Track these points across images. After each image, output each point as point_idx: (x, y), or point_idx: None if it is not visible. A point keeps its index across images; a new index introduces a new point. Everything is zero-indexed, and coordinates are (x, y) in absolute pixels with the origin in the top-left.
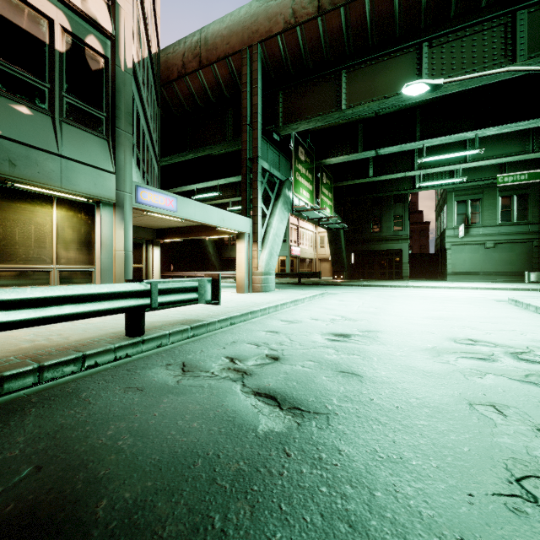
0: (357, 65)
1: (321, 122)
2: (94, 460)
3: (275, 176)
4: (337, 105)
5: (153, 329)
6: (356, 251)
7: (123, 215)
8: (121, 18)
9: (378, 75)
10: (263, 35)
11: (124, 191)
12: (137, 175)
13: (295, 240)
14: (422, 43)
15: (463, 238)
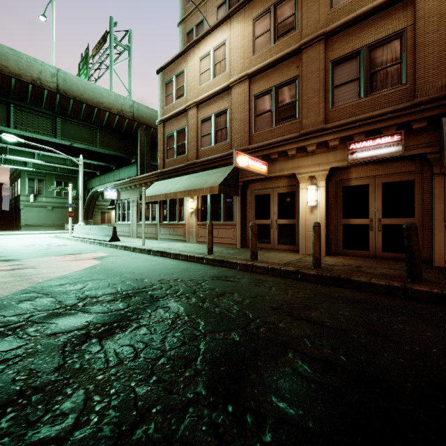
0: None
1: None
2: None
3: None
4: None
5: None
6: None
7: None
8: None
9: None
10: None
11: None
12: None
13: None
14: (10, 103)
15: (33, 203)
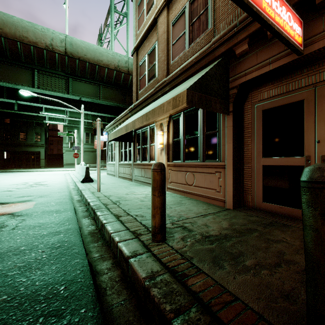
0: None
1: None
2: None
3: None
4: None
5: None
6: (8, 150)
7: None
8: None
9: (12, 71)
10: None
11: None
12: None
13: None
14: (35, 69)
15: (71, 148)
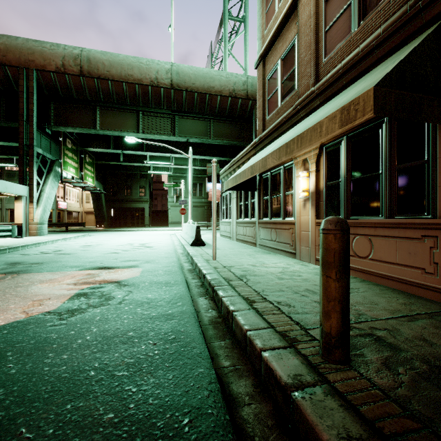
0: (106, 107)
1: (83, 131)
2: (20, 261)
3: (47, 157)
4: (94, 125)
5: None
6: (115, 207)
7: None
8: None
9: (118, 118)
10: (39, 66)
11: None
12: None
13: (62, 196)
14: (139, 111)
15: (176, 203)
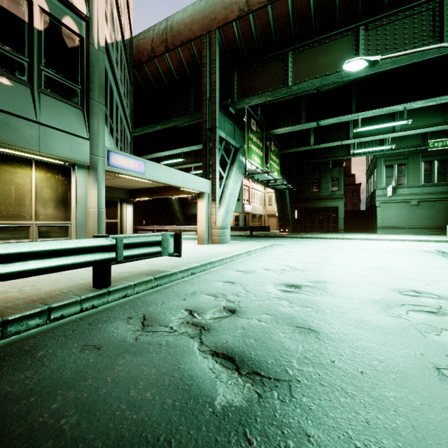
0: (302, 47)
1: (270, 97)
2: None
3: (231, 144)
4: (284, 82)
5: (119, 280)
6: (299, 208)
7: (96, 177)
8: (95, 1)
9: (320, 55)
10: (220, 21)
11: (97, 156)
12: (110, 141)
13: (247, 199)
14: (359, 27)
15: (391, 197)
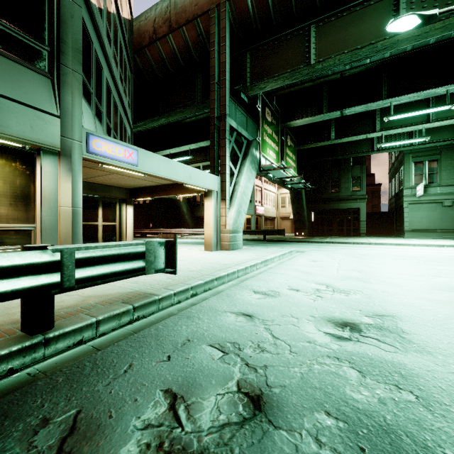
0: (327, 18)
1: (288, 80)
2: None
3: (243, 136)
4: (305, 61)
5: (77, 313)
6: (316, 209)
7: (70, 166)
8: None
9: (350, 26)
10: None
11: (72, 139)
12: (95, 126)
13: (260, 201)
14: None
15: (420, 197)
